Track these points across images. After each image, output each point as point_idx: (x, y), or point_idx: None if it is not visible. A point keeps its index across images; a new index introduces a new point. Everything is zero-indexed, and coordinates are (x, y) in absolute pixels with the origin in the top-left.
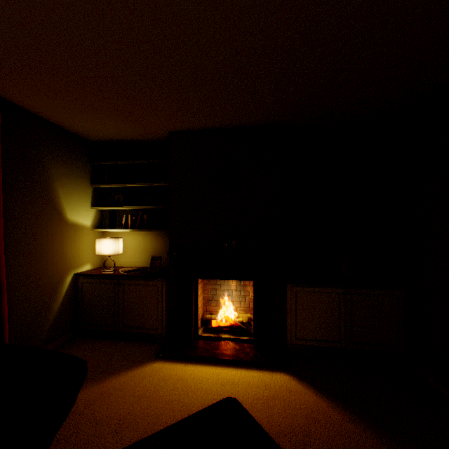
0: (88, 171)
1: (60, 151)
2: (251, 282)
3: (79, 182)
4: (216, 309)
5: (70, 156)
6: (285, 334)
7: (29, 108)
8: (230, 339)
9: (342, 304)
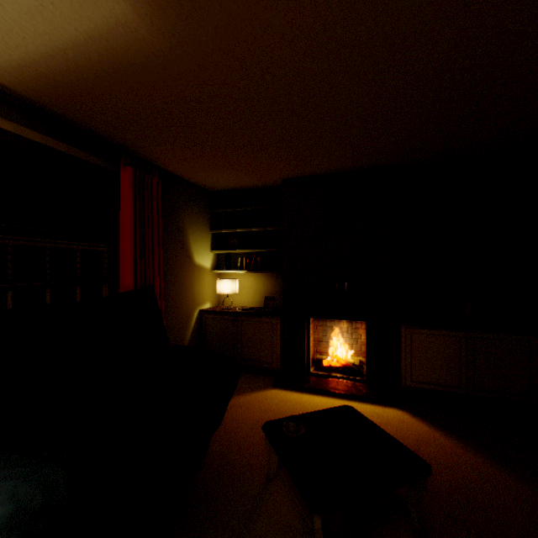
0: (208, 218)
1: (190, 203)
2: (363, 325)
3: (202, 229)
4: (326, 351)
5: (196, 207)
6: (399, 377)
7: (173, 171)
8: (342, 378)
9: (463, 348)
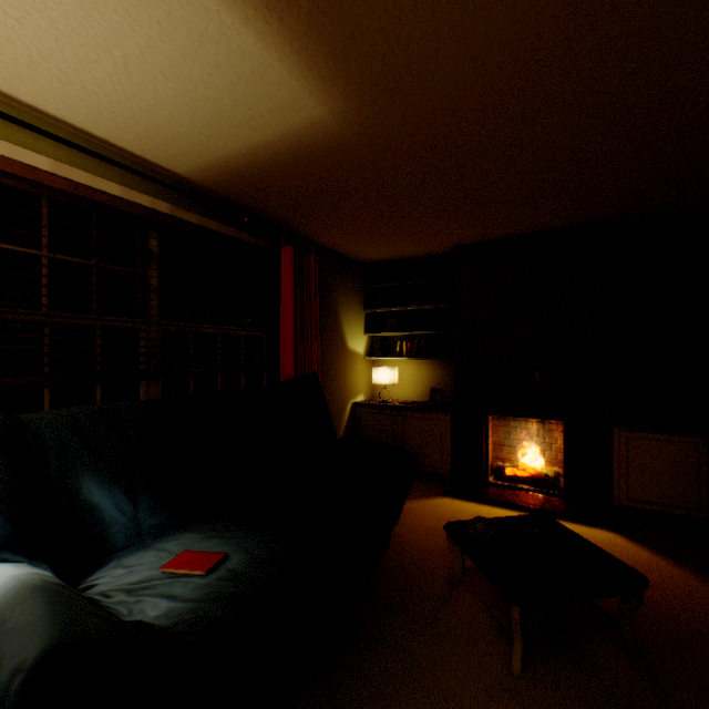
0: (361, 296)
1: (343, 280)
2: (559, 426)
3: (355, 308)
4: (509, 457)
5: (349, 283)
6: (610, 494)
7: (327, 245)
8: (530, 491)
9: (703, 459)
